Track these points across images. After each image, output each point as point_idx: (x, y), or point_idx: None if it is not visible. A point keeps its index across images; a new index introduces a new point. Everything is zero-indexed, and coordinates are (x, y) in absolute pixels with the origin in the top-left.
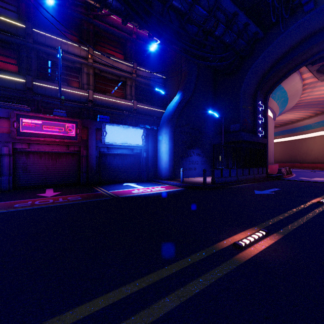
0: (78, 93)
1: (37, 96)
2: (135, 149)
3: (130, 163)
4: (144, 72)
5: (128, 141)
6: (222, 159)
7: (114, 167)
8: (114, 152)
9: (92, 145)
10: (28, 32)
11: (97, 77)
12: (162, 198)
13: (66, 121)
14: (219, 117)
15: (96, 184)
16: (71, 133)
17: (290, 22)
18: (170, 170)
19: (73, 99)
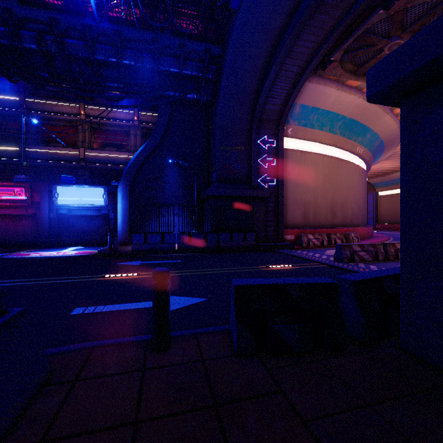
0: (69, 153)
1: (31, 162)
2: (103, 209)
3: (98, 225)
4: (148, 117)
5: (86, 202)
6: (195, 220)
7: (78, 230)
8: (77, 214)
9: (44, 207)
10: (21, 103)
11: (97, 131)
12: (15, 261)
13: (15, 186)
14: (190, 166)
15: (50, 246)
16: (21, 197)
17: (233, 26)
18: (125, 234)
19: (66, 160)
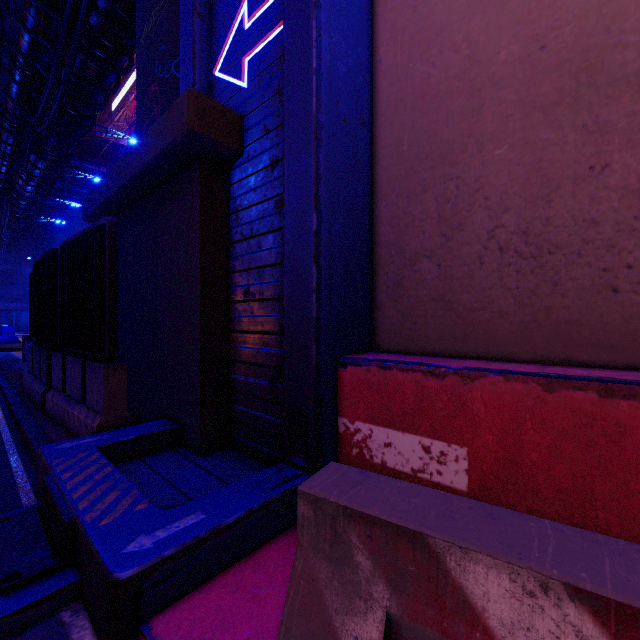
0: None
1: None
2: None
3: None
4: None
5: None
6: None
7: None
8: None
9: None
10: None
11: None
12: None
13: None
14: None
15: None
16: None
17: None
18: None
19: None
